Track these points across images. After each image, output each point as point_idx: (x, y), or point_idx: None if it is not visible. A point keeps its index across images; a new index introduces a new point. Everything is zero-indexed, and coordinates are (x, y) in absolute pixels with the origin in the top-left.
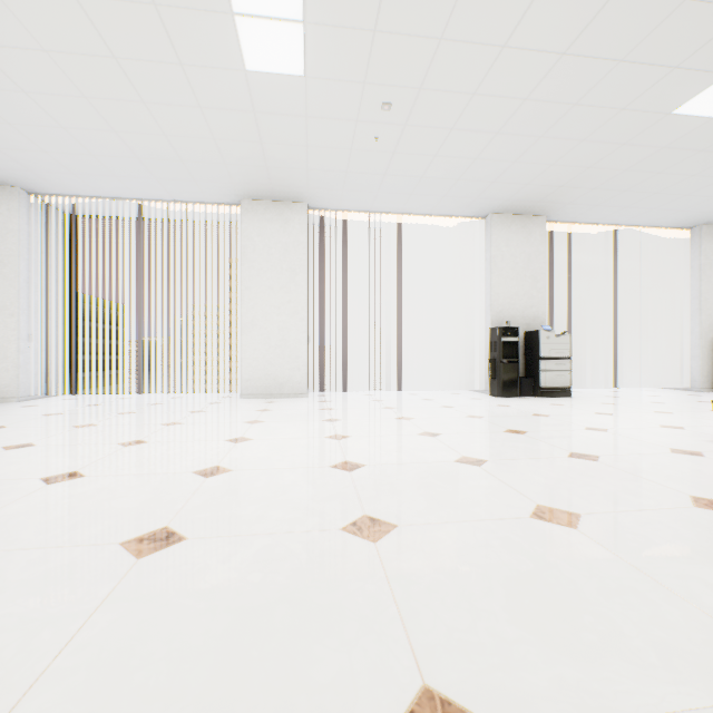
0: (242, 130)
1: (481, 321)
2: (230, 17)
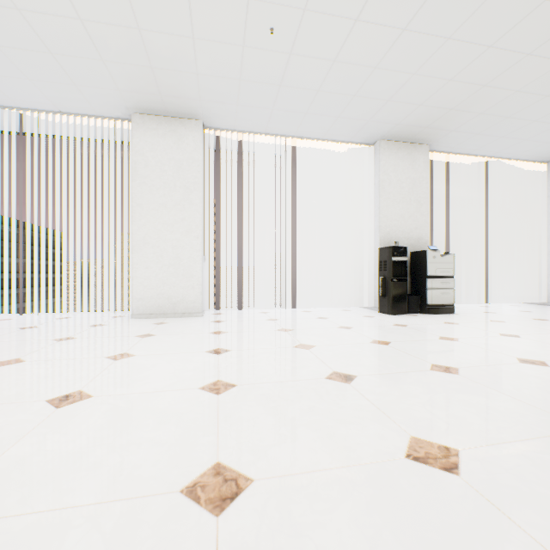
0: (112, 6)
1: (369, 242)
2: None
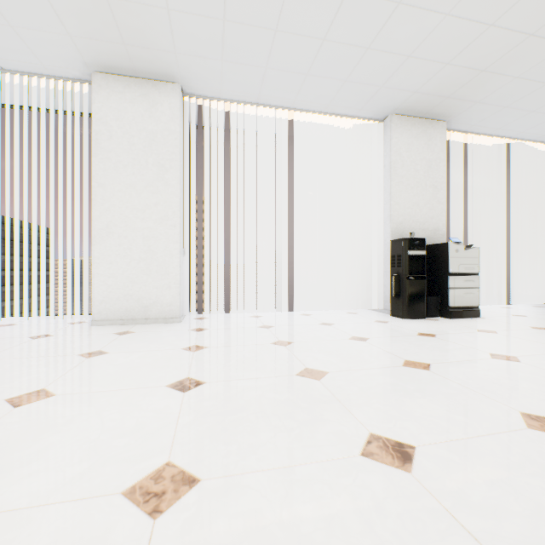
0: None
1: (378, 234)
2: None
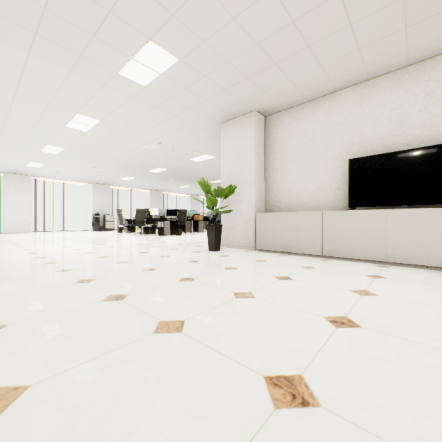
0: (18, 168)
1: (92, 211)
2: (27, 164)
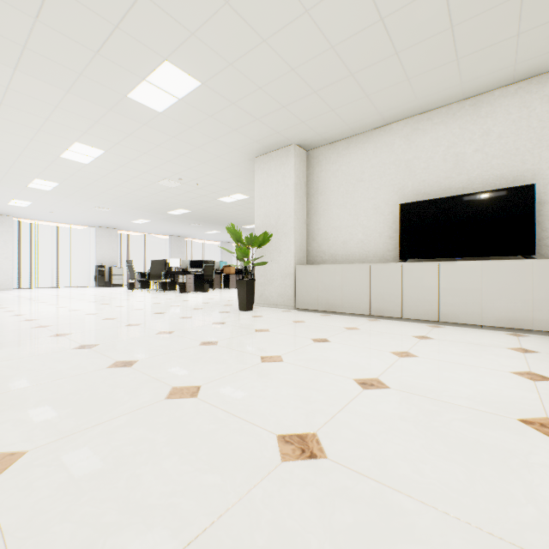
0: None
1: (94, 262)
2: (9, 202)
